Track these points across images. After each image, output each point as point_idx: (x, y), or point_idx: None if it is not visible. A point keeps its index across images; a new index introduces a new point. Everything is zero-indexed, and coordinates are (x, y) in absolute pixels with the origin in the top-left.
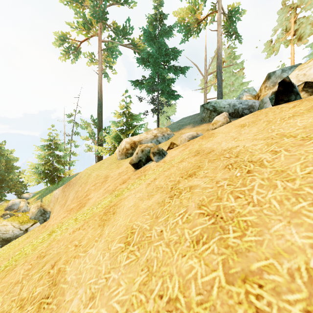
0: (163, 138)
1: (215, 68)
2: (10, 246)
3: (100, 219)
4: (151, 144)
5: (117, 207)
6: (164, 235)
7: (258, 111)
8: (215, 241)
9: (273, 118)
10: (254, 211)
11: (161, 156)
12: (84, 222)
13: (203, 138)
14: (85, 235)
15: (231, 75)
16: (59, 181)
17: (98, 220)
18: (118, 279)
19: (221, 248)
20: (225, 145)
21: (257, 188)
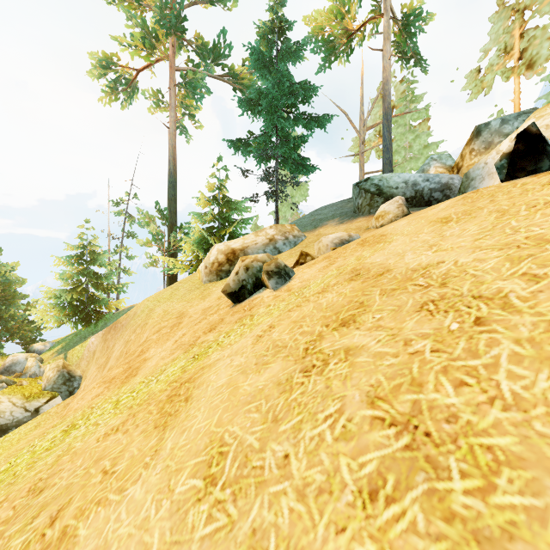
0: (286, 244)
1: (378, 119)
2: (3, 442)
3: (160, 411)
4: (264, 255)
5: (195, 386)
6: (293, 467)
7: (474, 192)
8: (417, 498)
9: (510, 205)
10: (509, 422)
11: (283, 279)
12: (128, 413)
13: (365, 244)
14: (127, 449)
15: (407, 131)
16: (98, 321)
17: (155, 414)
18: None
19: (435, 519)
20: (414, 259)
21: (506, 362)
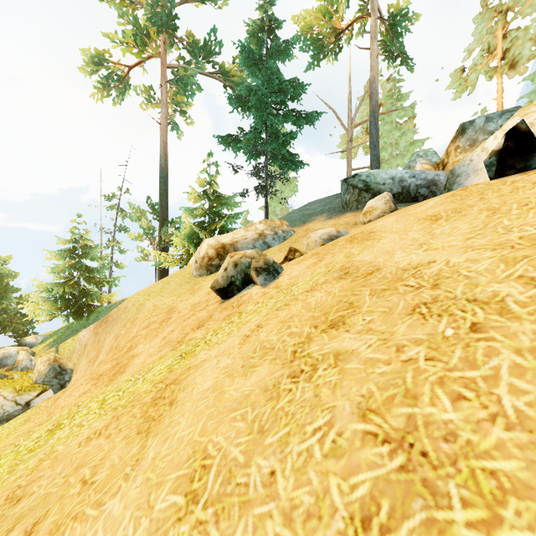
0: (275, 239)
1: (365, 116)
2: None
3: (144, 414)
4: (253, 252)
5: (180, 388)
6: (279, 486)
7: (462, 189)
8: (414, 529)
9: (501, 203)
10: (513, 443)
11: (272, 276)
12: (112, 416)
13: (353, 241)
14: (108, 456)
15: (394, 128)
16: (90, 314)
17: (139, 418)
18: None
19: None
20: (404, 258)
21: (507, 374)
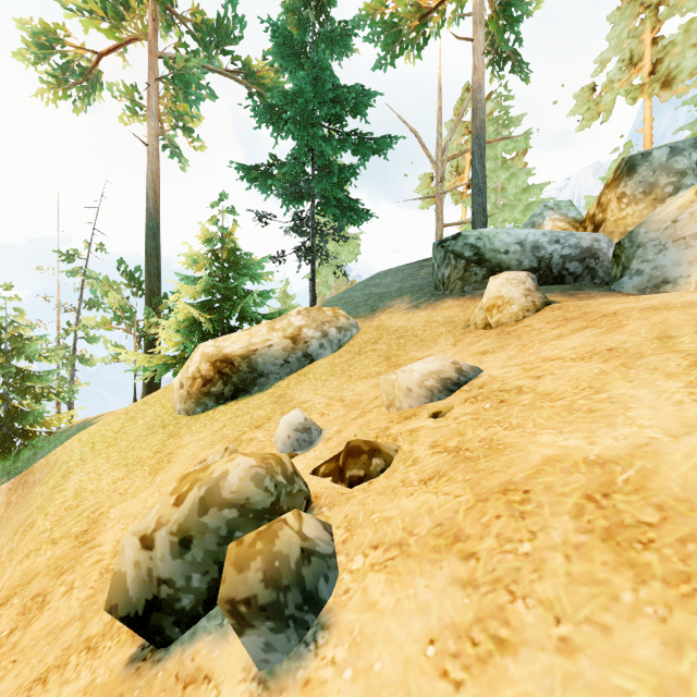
0: (325, 344)
1: (455, 150)
2: None
3: None
4: (246, 477)
5: None
6: None
7: None
8: None
9: None
10: None
11: (293, 630)
12: None
13: (636, 553)
14: None
15: (499, 167)
16: (21, 451)
17: None
18: None
19: None
20: None
21: None
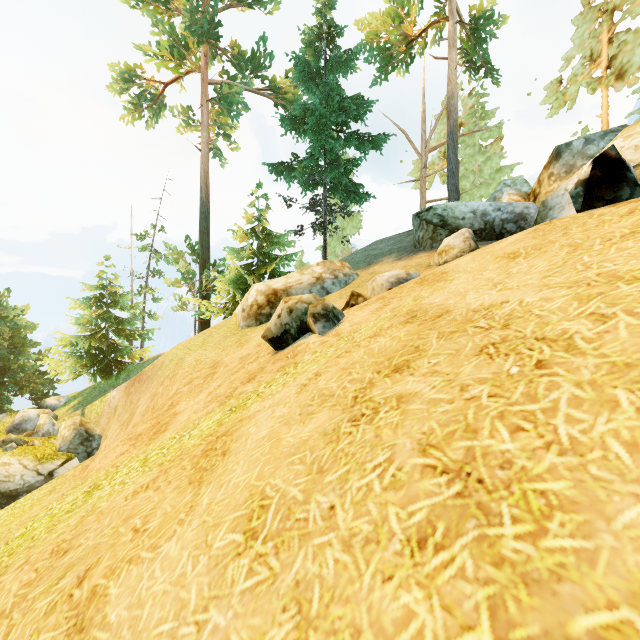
0: (335, 283)
1: (443, 138)
2: (14, 509)
3: (195, 466)
4: (310, 296)
5: (232, 439)
6: (338, 518)
7: (546, 223)
8: (467, 545)
9: (584, 239)
10: (564, 466)
11: (331, 323)
12: (159, 470)
13: (423, 283)
14: (159, 506)
15: (477, 152)
16: (120, 372)
17: (189, 469)
18: (225, 631)
19: (484, 564)
20: (476, 299)
21: (565, 406)
